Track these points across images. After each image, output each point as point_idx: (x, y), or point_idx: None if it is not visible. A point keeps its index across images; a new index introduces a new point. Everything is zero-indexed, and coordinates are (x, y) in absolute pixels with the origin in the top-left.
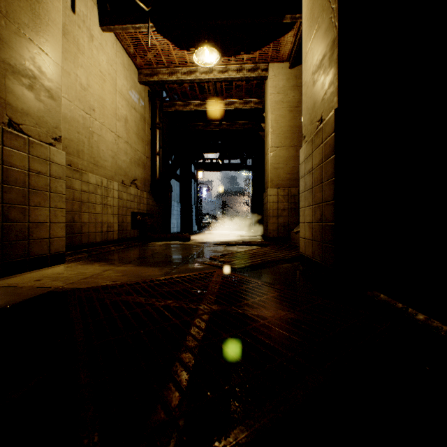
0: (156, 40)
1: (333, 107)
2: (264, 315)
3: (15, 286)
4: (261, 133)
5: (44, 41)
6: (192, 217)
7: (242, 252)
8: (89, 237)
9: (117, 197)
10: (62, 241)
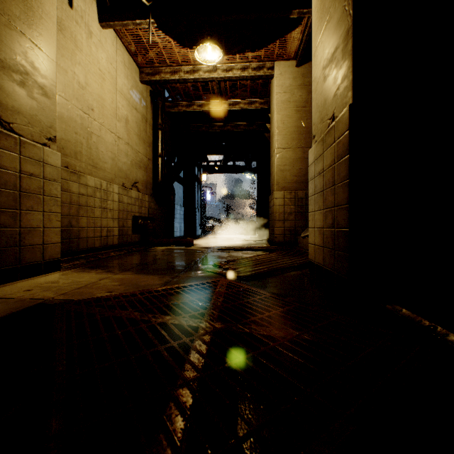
0: (158, 37)
1: (347, 103)
2: (274, 335)
3: (2, 298)
4: (266, 134)
5: (37, 35)
6: (195, 221)
7: (247, 258)
8: (87, 242)
9: (117, 200)
10: (57, 247)
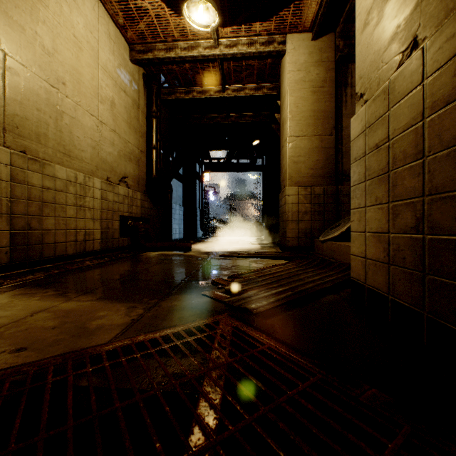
0: (148, 1)
1: None
2: None
3: None
4: (274, 126)
5: None
6: (196, 222)
7: (258, 271)
8: (55, 248)
9: (100, 197)
10: None
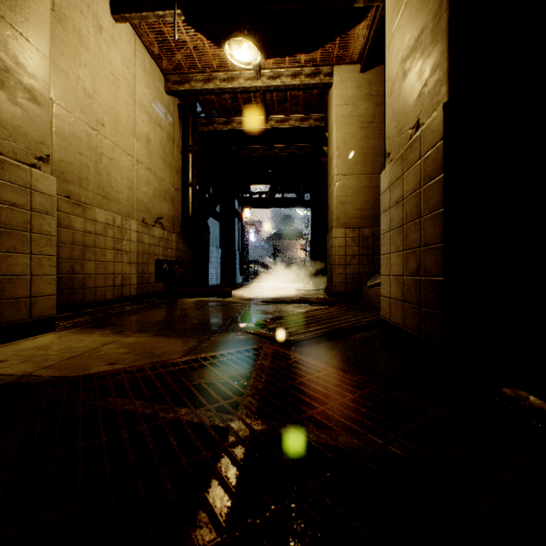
0: (187, 34)
1: (440, 103)
2: (345, 447)
3: None
4: (323, 158)
5: (22, 20)
6: (235, 266)
7: (300, 314)
8: (95, 293)
9: (136, 240)
10: (50, 300)
